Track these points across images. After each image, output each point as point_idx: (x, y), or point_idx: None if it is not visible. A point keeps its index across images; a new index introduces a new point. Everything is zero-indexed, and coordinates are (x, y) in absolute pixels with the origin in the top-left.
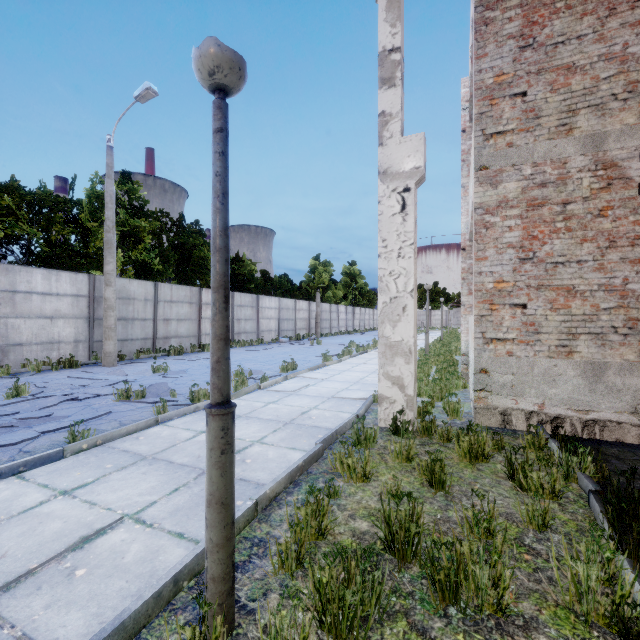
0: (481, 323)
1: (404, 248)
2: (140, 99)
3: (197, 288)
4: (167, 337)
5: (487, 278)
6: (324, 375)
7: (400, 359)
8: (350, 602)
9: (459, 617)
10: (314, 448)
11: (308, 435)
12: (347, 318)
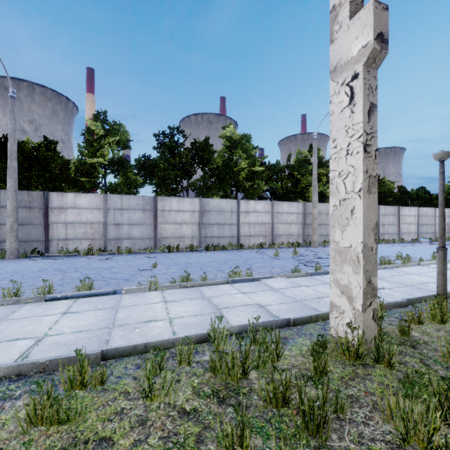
0: None
1: None
2: None
3: None
4: None
5: None
6: None
7: None
8: None
9: None
10: None
11: None
12: None
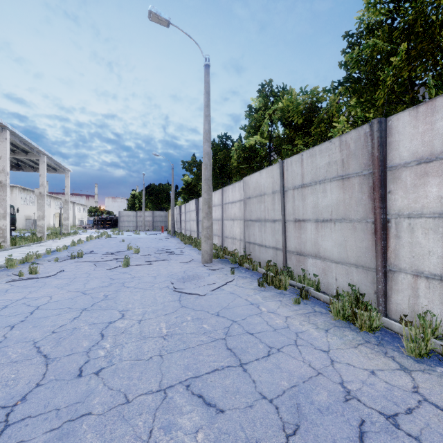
0: None
1: None
2: (164, 25)
3: (363, 128)
4: (302, 253)
5: None
6: None
7: None
8: None
9: None
10: None
11: None
12: None
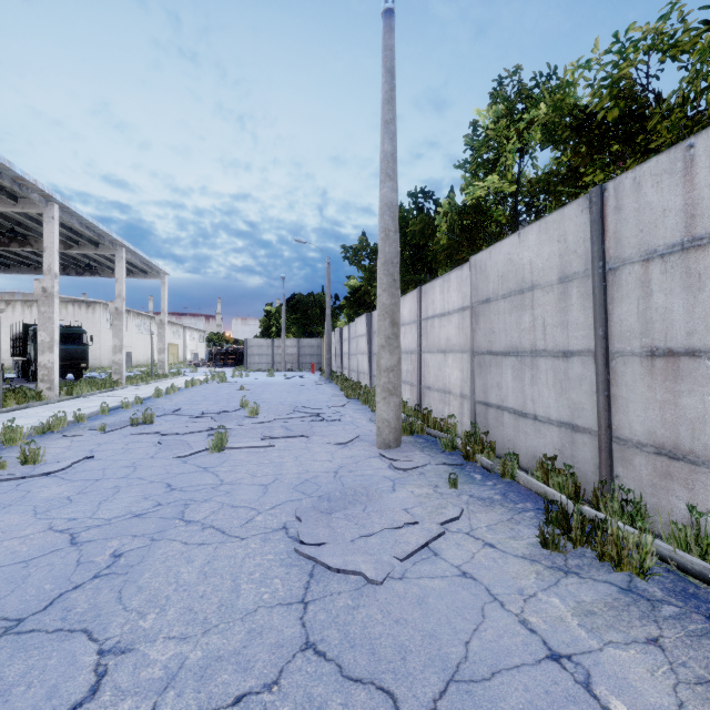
0: None
1: None
2: None
3: None
4: (679, 451)
5: None
6: None
7: None
8: None
9: None
10: None
11: None
12: None
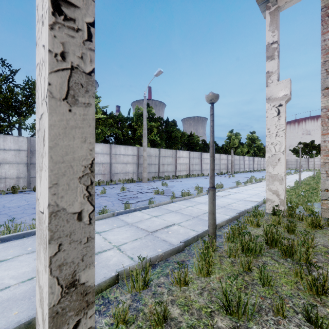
0: (325, 166)
1: (279, 132)
2: (156, 76)
3: (175, 150)
4: (163, 172)
5: (328, 143)
6: (237, 191)
7: (277, 182)
8: (251, 248)
9: (291, 261)
10: (235, 214)
11: (232, 211)
12: (249, 163)
